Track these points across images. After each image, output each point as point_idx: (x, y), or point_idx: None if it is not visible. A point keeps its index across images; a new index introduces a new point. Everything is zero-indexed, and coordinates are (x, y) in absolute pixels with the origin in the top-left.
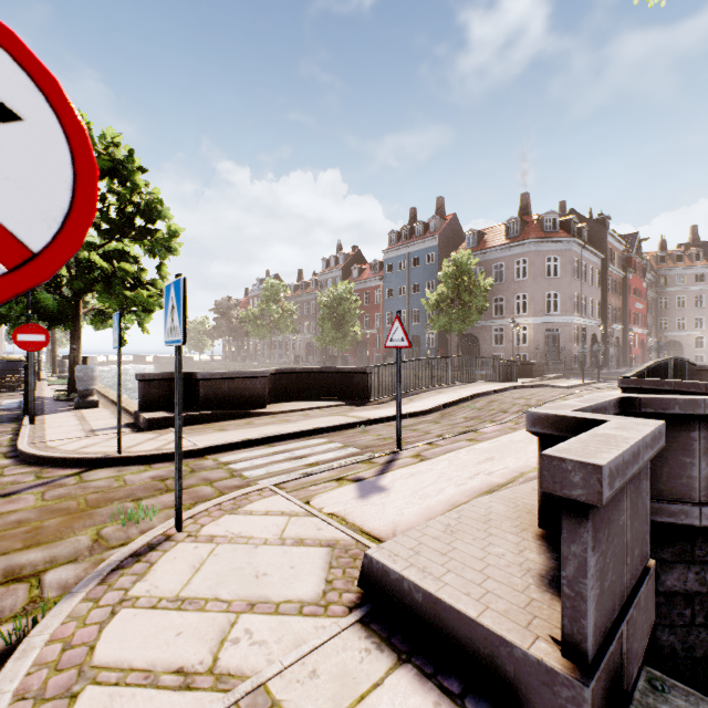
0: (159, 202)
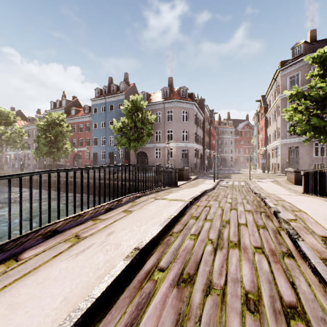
0: None
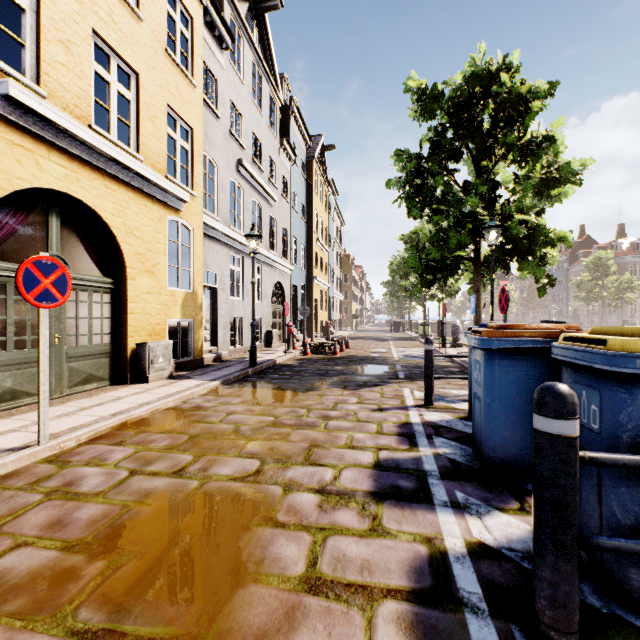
0: None
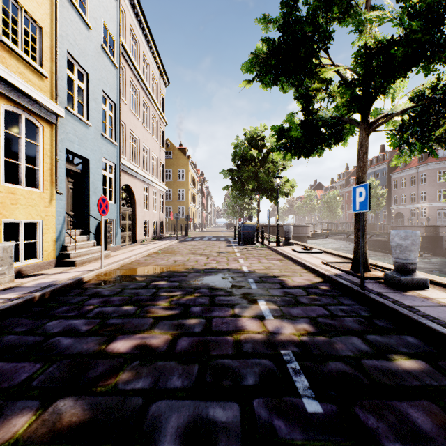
0: None
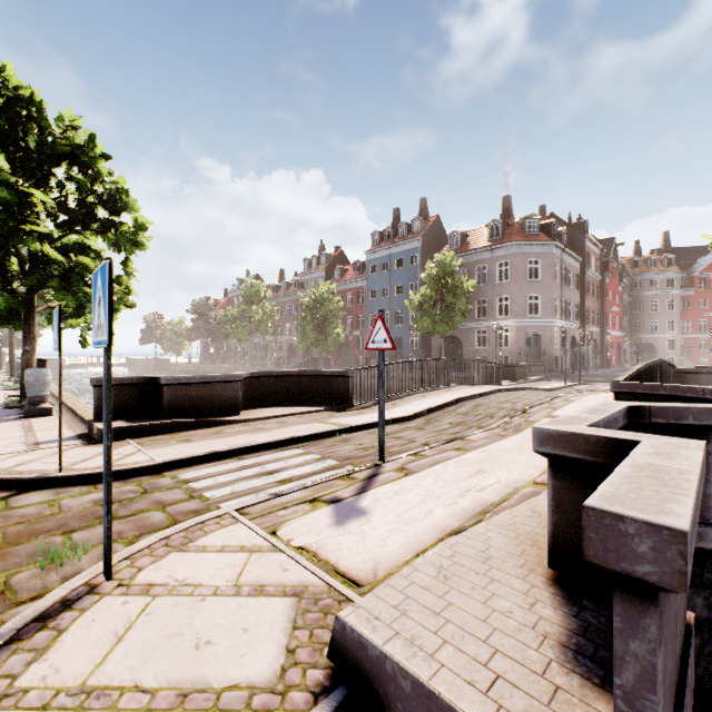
0: (125, 193)
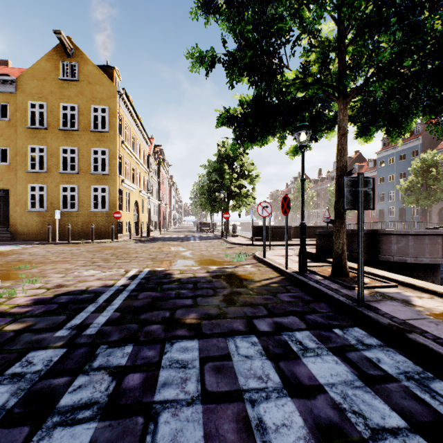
0: (253, 164)
